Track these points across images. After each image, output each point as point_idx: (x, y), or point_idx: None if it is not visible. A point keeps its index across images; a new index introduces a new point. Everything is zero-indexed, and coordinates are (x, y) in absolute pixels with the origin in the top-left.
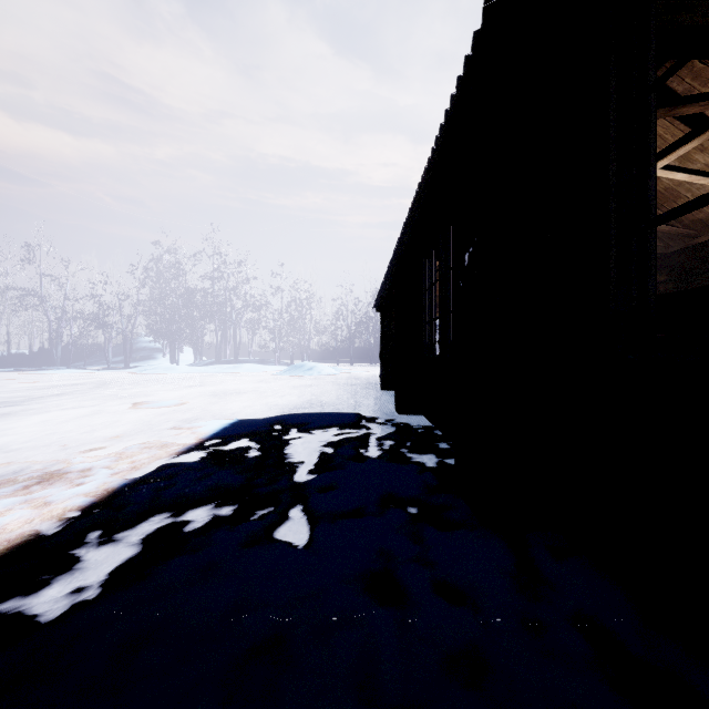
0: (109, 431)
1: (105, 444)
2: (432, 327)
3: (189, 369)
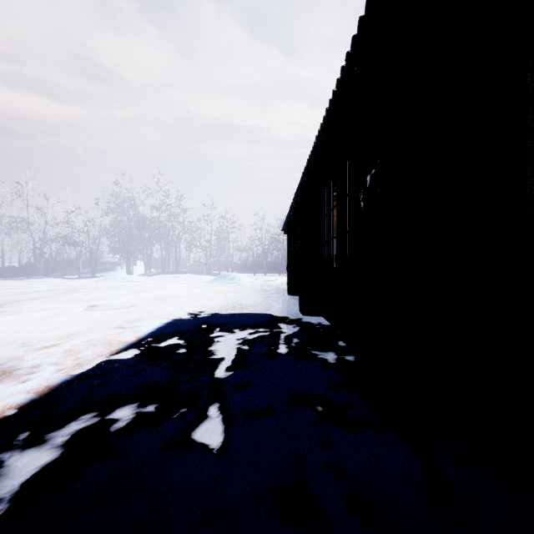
0: (65, 330)
1: (59, 342)
2: (330, 244)
3: (140, 278)
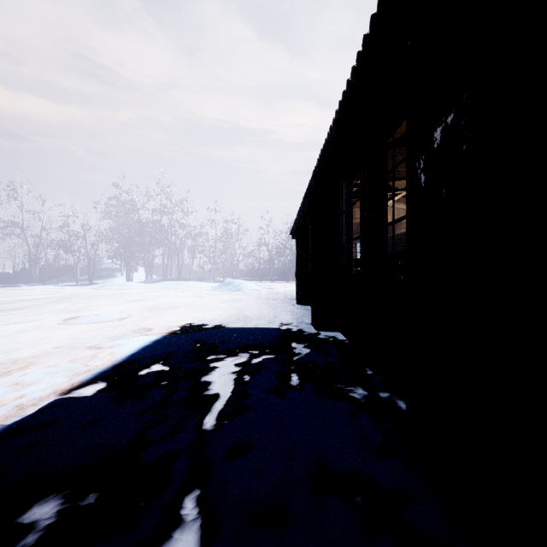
0: (30, 350)
1: (13, 369)
2: (351, 247)
3: (140, 285)
